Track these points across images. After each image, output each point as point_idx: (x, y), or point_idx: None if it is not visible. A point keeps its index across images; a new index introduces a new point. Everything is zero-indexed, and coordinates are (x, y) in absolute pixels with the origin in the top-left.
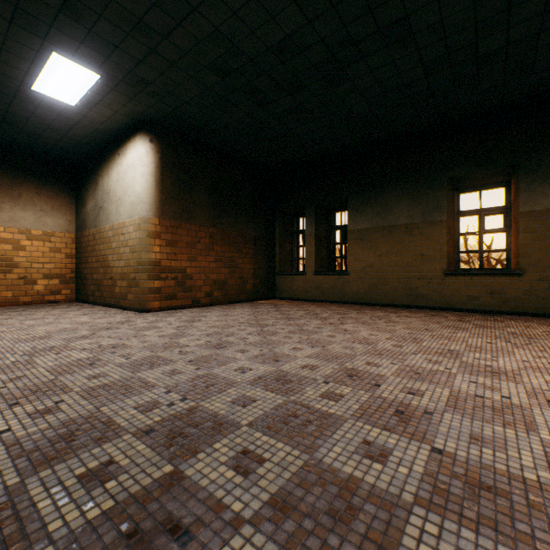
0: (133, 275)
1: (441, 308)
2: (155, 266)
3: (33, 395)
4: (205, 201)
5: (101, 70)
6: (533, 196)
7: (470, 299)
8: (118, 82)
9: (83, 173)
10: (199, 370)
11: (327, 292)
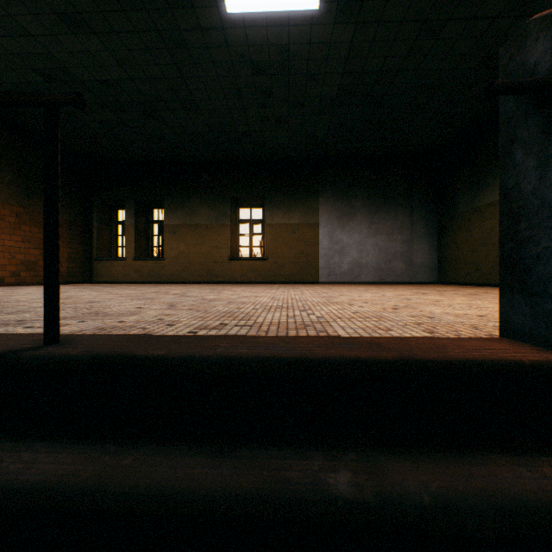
0: None
1: (228, 282)
2: None
3: None
4: (11, 179)
5: None
6: (272, 215)
7: (243, 275)
8: None
9: None
10: None
11: (147, 275)
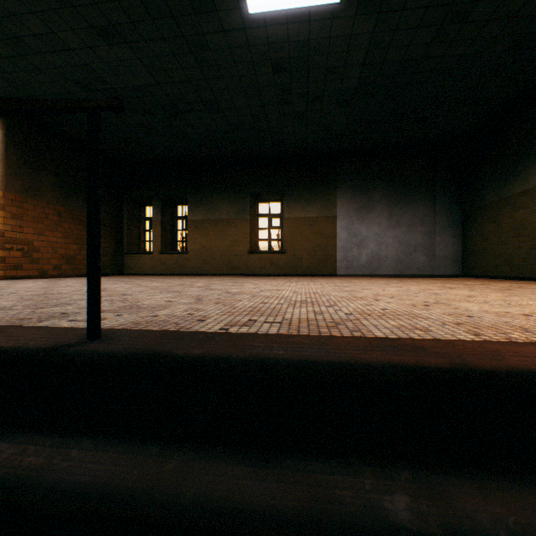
0: None
1: (247, 274)
2: None
3: None
4: (54, 181)
5: None
6: (290, 209)
7: (262, 268)
8: None
9: None
10: None
11: (172, 267)
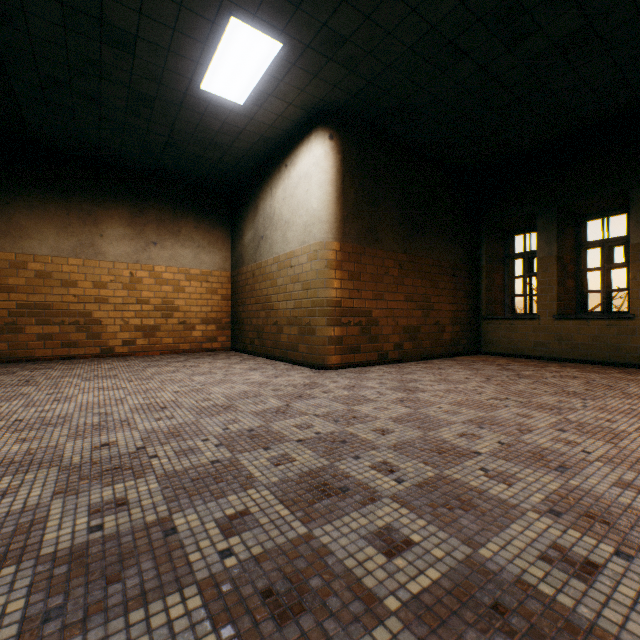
0: (306, 319)
1: None
2: (336, 308)
3: (303, 611)
4: (393, 216)
5: (285, 34)
6: None
7: None
8: (302, 51)
9: (240, 199)
10: (637, 564)
11: (583, 347)
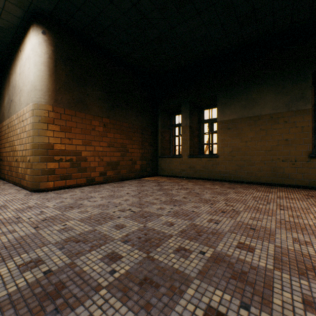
0: (28, 157)
1: (306, 186)
2: (48, 149)
3: None
4: (99, 95)
5: None
6: None
7: None
8: None
9: (3, 75)
10: None
11: (200, 171)
